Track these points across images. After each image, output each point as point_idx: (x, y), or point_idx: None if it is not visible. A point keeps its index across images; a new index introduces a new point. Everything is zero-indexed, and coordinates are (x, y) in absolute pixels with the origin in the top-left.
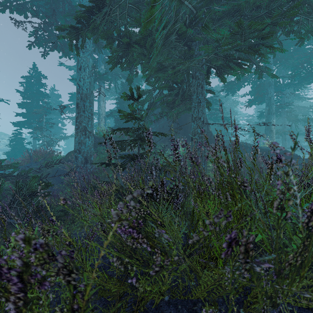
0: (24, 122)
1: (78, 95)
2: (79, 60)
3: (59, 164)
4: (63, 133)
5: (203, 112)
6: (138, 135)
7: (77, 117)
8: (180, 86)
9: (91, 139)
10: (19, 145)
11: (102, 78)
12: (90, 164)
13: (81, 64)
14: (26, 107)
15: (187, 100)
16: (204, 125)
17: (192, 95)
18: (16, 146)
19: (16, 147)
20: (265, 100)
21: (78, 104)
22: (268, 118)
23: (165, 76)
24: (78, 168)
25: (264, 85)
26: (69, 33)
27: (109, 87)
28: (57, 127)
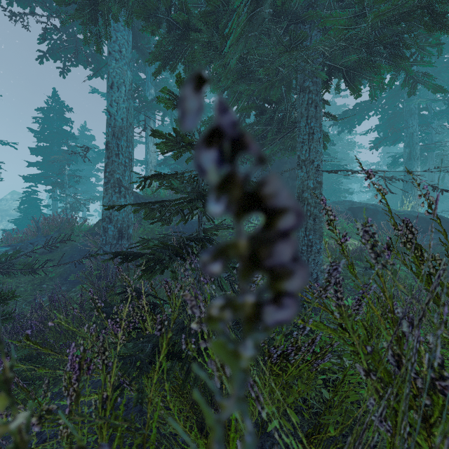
0: (39, 176)
1: (109, 128)
2: (111, 73)
3: (84, 239)
4: (98, 192)
5: (319, 150)
6: (196, 187)
7: (106, 164)
8: (276, 108)
9: (128, 199)
10: (32, 208)
11: (150, 107)
12: (127, 240)
13: (114, 79)
14: (42, 153)
15: (287, 131)
16: (320, 175)
17: (299, 121)
18: (29, 210)
19: (29, 212)
20: (400, 139)
21: (108, 144)
22: (409, 165)
23: (250, 89)
24: (109, 247)
25: (402, 114)
26: (79, 8)
27: (162, 122)
28: (89, 183)
